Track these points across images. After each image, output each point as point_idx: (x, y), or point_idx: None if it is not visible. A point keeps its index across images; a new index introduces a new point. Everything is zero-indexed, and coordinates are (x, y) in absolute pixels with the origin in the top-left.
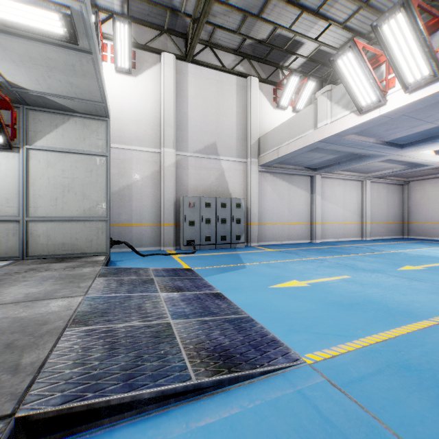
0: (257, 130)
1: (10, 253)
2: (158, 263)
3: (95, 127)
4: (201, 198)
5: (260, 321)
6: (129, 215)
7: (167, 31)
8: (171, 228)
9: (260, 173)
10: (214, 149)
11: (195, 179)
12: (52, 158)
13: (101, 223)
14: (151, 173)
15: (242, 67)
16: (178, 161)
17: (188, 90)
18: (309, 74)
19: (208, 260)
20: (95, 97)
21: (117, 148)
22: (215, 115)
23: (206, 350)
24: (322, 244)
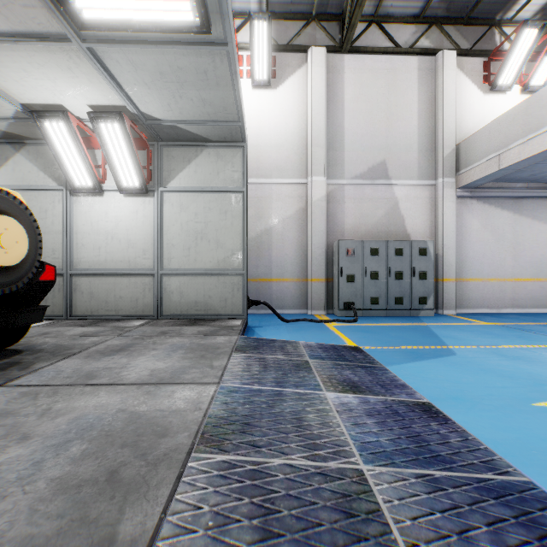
0: (454, 133)
1: (145, 311)
2: (307, 334)
3: (230, 156)
4: (364, 242)
5: None
6: (268, 267)
7: (316, 18)
8: (321, 284)
9: (459, 201)
10: (382, 170)
11: (354, 216)
12: (185, 199)
13: (237, 278)
14: (294, 212)
15: (427, 40)
16: (330, 193)
17: (344, 92)
18: None
19: (382, 335)
20: (230, 114)
21: (254, 183)
22: (384, 121)
23: None
24: None
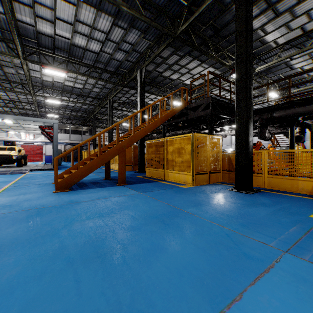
0: None
1: None
2: None
3: None
4: None
5: None
6: None
7: None
8: None
9: None
10: None
11: None
12: None
13: None
14: None
15: None
16: None
17: None
18: None
19: None
20: None
21: None
22: None
23: None
24: None
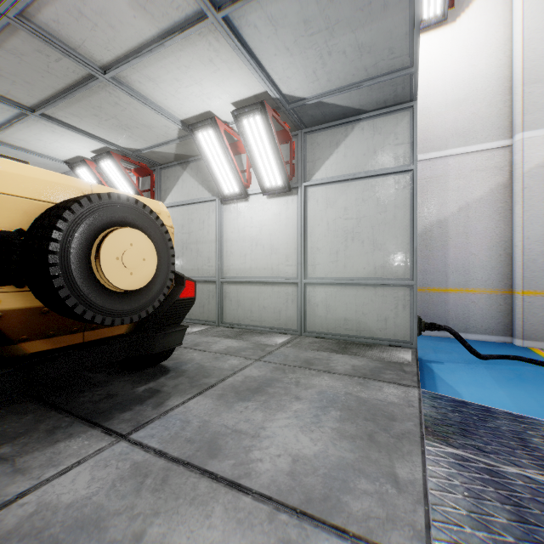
0: None
1: (288, 324)
2: (543, 396)
3: (392, 125)
4: None
5: None
6: (442, 272)
7: None
8: (541, 300)
9: None
10: None
11: None
12: (332, 193)
13: (402, 291)
14: (487, 192)
15: None
16: None
17: None
18: None
19: None
20: (398, 58)
21: (420, 161)
22: None
23: None
24: None
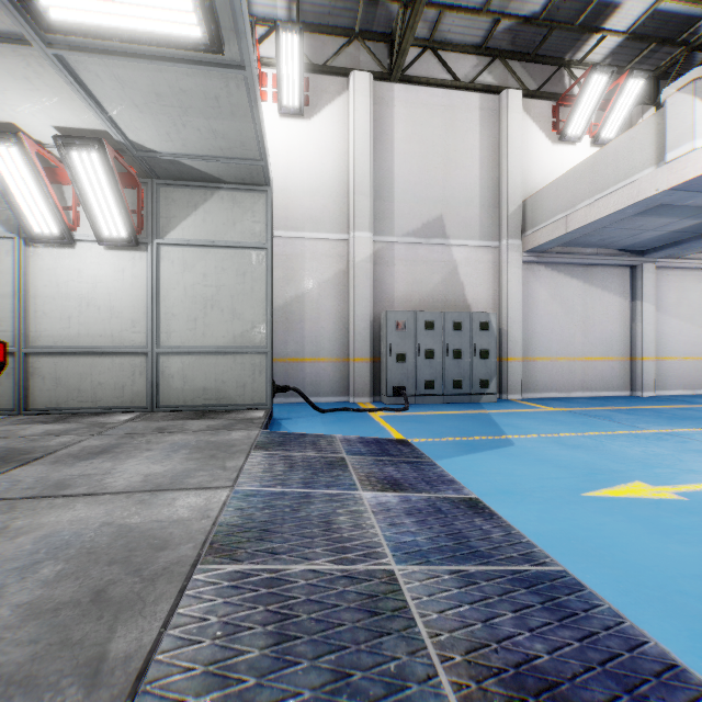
0: (520, 187)
1: (135, 401)
2: (347, 427)
3: (250, 203)
4: (417, 314)
5: (601, 590)
6: (300, 343)
7: (359, 35)
8: (365, 365)
9: (525, 266)
10: (439, 227)
11: (405, 281)
12: (190, 256)
13: (259, 358)
14: (333, 275)
15: (490, 76)
16: (377, 252)
17: (394, 129)
18: (626, 68)
19: (436, 426)
20: (250, 151)
21: (282, 237)
22: (441, 168)
23: (498, 675)
24: (659, 400)
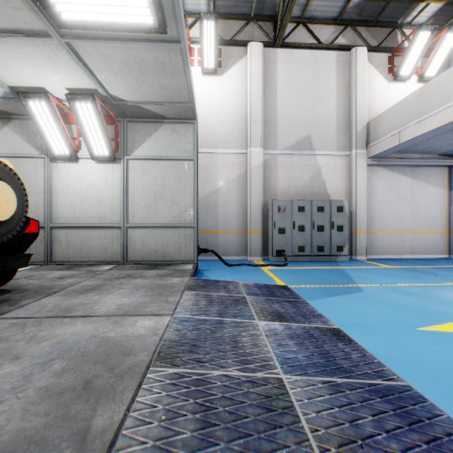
0: (365, 113)
1: (114, 257)
2: (246, 276)
3: (183, 131)
4: (293, 201)
5: (439, 403)
6: (215, 221)
7: (254, 18)
8: (258, 235)
9: (368, 168)
10: (308, 143)
11: (285, 180)
12: (146, 166)
13: (189, 230)
14: (237, 177)
15: (344, 39)
16: (266, 161)
17: (277, 79)
18: (444, 26)
19: (306, 276)
20: (183, 97)
21: (204, 153)
22: (309, 103)
23: None
24: None
